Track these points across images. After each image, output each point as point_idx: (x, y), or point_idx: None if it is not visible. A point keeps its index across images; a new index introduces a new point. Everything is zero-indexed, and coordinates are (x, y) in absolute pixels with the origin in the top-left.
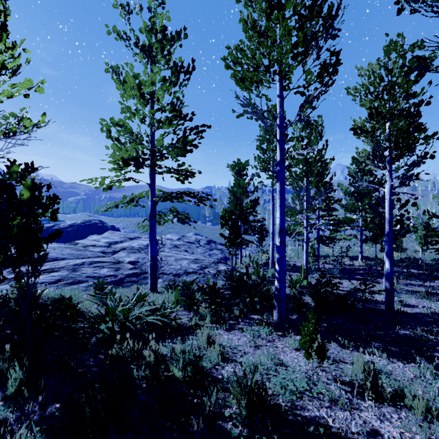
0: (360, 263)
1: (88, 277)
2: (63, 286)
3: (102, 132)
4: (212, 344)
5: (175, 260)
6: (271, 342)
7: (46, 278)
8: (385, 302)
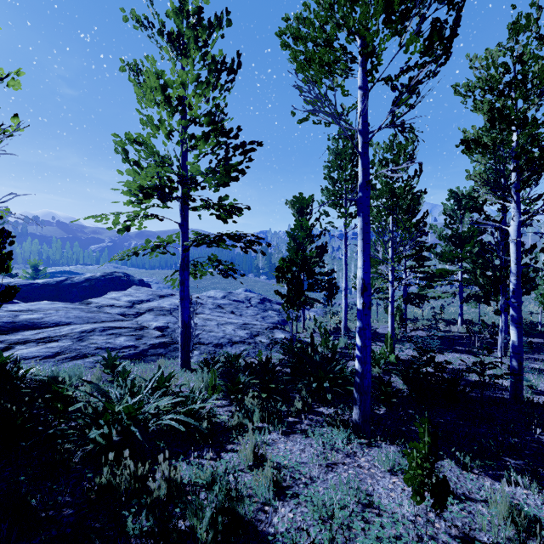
0: (460, 328)
1: (99, 349)
2: (62, 361)
3: (117, 153)
4: (261, 461)
5: (217, 326)
6: (352, 457)
7: (41, 350)
8: (509, 388)
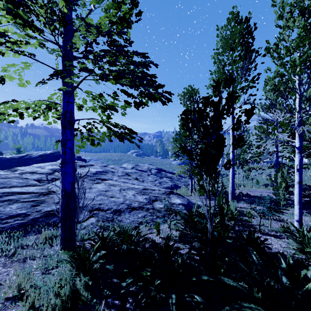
0: None
1: None
2: None
3: None
4: None
5: (119, 191)
6: None
7: None
8: None
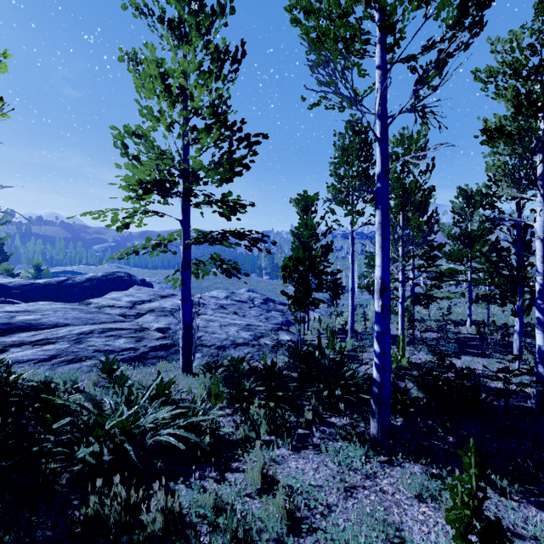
0: (469, 329)
1: (97, 351)
2: (58, 365)
3: (115, 147)
4: (271, 484)
5: (220, 327)
6: (372, 479)
7: (37, 353)
8: (535, 396)
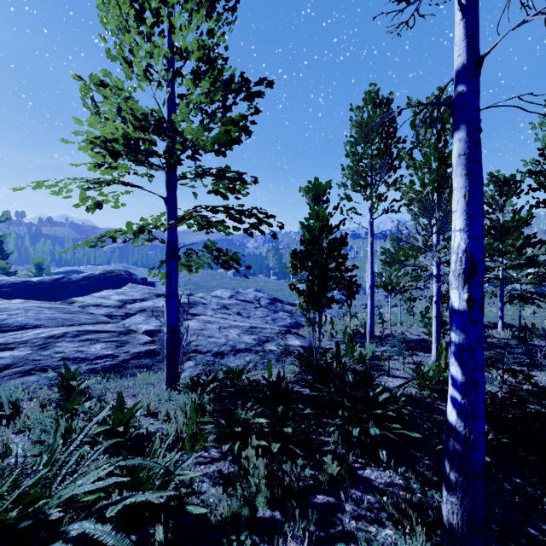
0: (501, 333)
1: (64, 359)
2: (10, 377)
3: (85, 108)
4: None
5: (219, 330)
6: None
7: None
8: None
